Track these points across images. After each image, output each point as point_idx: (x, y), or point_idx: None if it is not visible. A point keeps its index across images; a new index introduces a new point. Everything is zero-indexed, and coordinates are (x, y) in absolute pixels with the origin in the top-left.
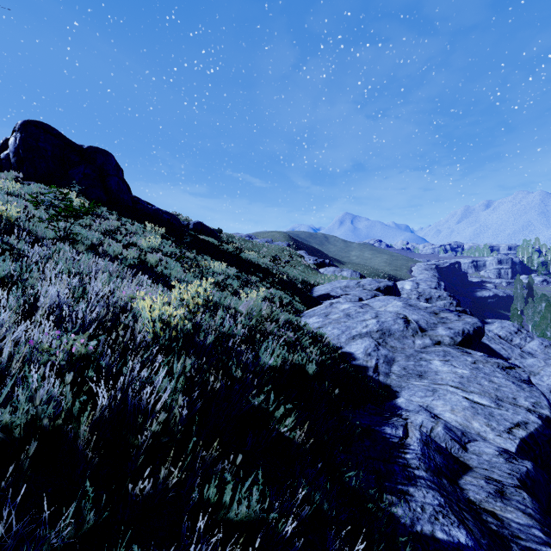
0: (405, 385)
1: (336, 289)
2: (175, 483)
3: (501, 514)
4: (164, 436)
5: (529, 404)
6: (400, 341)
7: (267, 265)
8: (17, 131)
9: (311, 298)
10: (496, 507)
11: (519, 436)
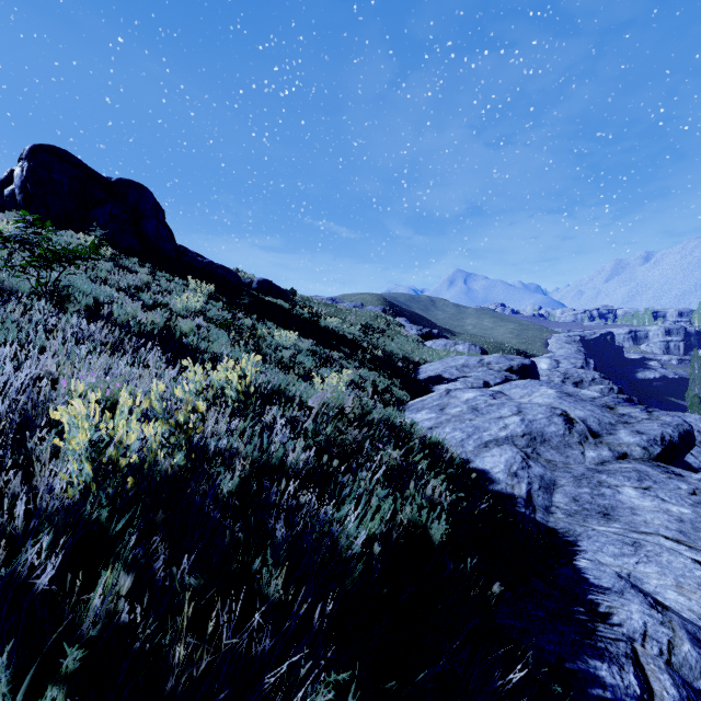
0: (581, 530)
1: (450, 369)
2: None
3: None
4: None
5: None
6: (561, 451)
7: (355, 336)
8: (24, 159)
9: (415, 381)
10: None
11: None
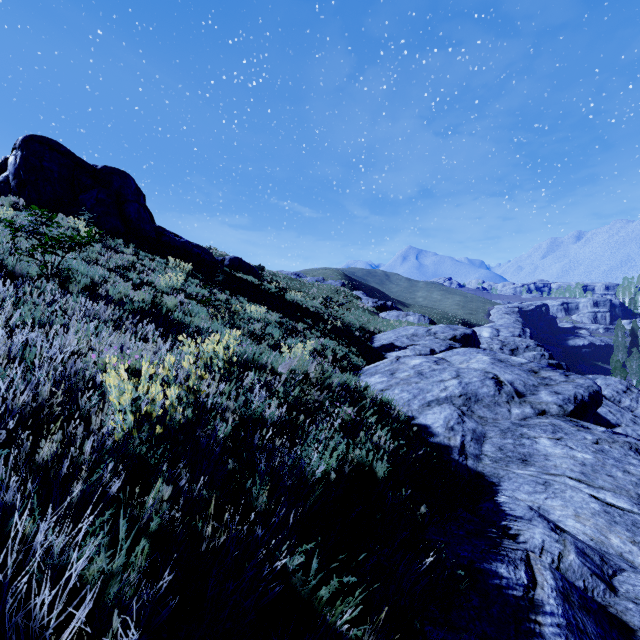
0: (503, 474)
1: (401, 338)
2: None
3: None
4: None
5: None
6: (491, 409)
7: (317, 309)
8: (18, 148)
9: (371, 349)
10: None
11: None
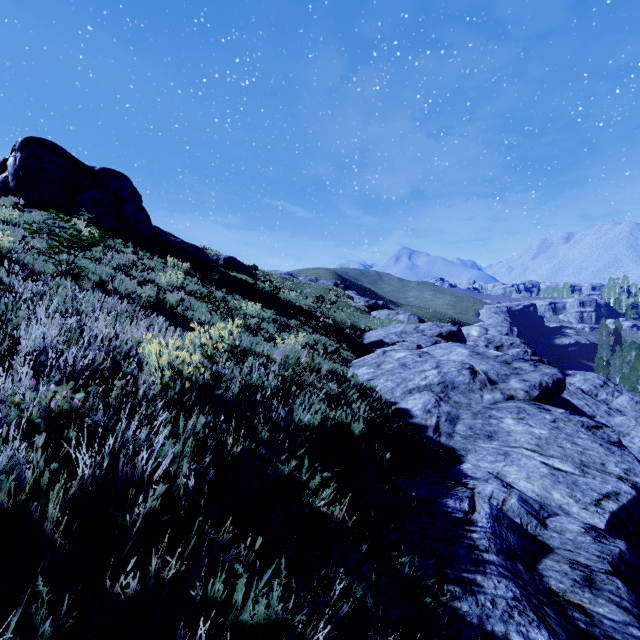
0: (471, 447)
1: (390, 335)
2: (175, 574)
3: (590, 608)
4: (166, 512)
5: (621, 470)
6: (466, 395)
7: (310, 307)
8: (17, 150)
9: (361, 345)
10: (584, 599)
11: (609, 510)
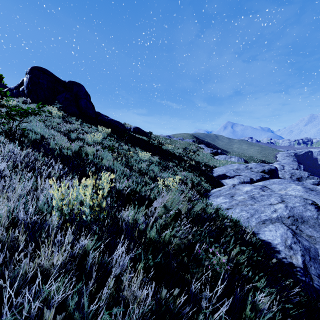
0: None
1: (230, 171)
2: None
3: None
4: None
5: None
6: (317, 230)
7: (180, 154)
8: (28, 73)
9: (212, 177)
10: None
11: None
